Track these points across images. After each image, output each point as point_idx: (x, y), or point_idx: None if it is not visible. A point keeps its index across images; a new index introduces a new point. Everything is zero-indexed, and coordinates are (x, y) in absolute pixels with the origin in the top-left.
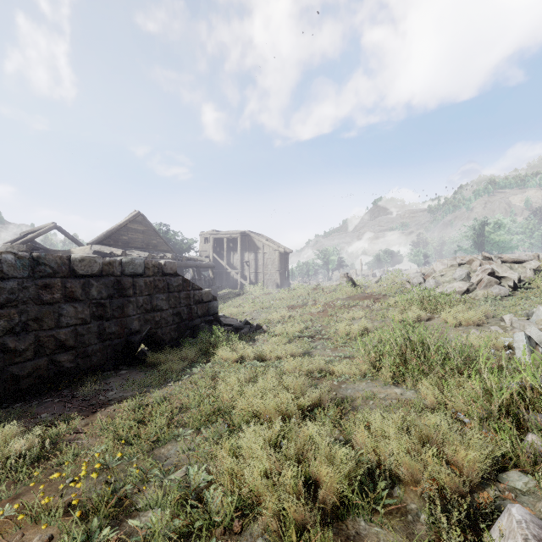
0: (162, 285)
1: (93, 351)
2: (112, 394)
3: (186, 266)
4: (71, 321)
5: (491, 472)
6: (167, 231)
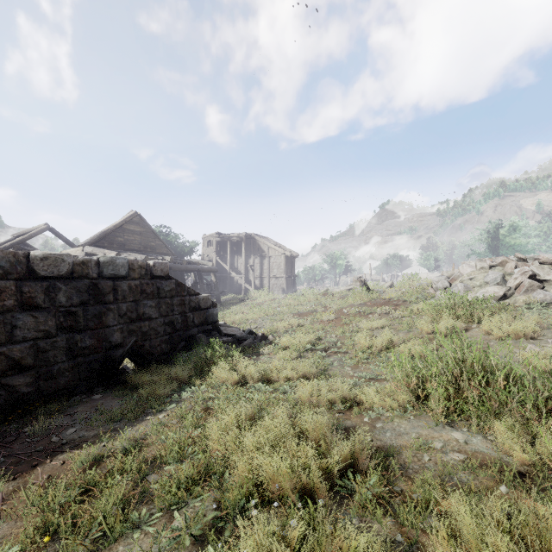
0: (150, 290)
1: (60, 370)
2: (70, 432)
3: (187, 270)
4: (29, 334)
5: None
6: (168, 234)
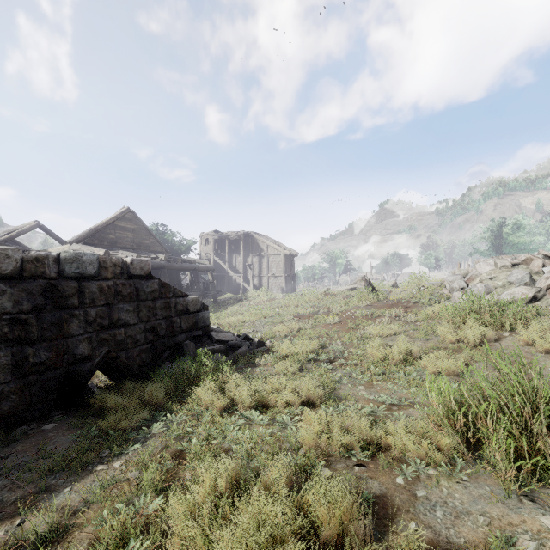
0: (127, 292)
1: (3, 393)
2: None
3: (182, 268)
4: None
5: None
6: (164, 232)
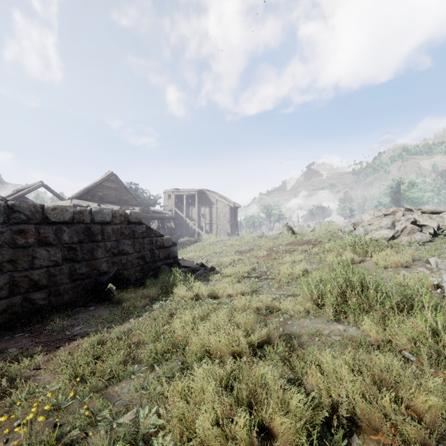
0: (128, 232)
1: (65, 289)
2: (78, 329)
3: (152, 218)
4: (44, 263)
5: None
6: (136, 189)
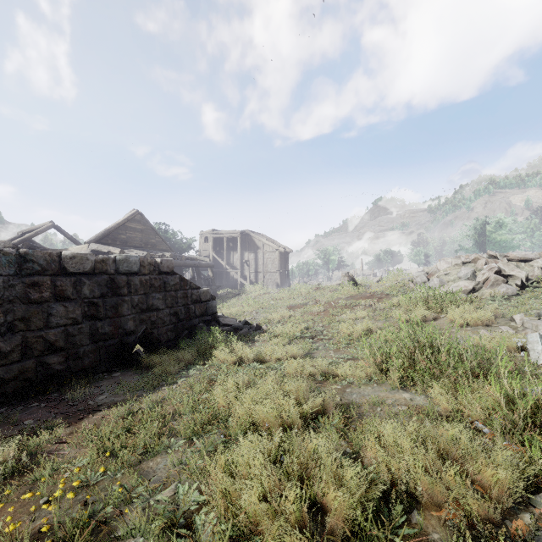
0: (158, 284)
1: (85, 352)
2: (102, 398)
3: (185, 265)
4: (61, 321)
5: (523, 495)
6: (166, 231)
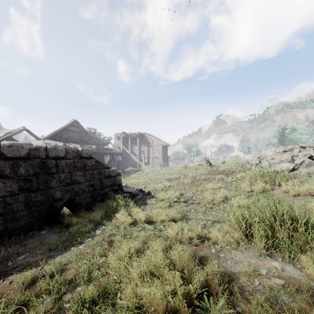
0: (79, 165)
1: (21, 215)
2: (21, 258)
3: (105, 153)
4: (0, 193)
5: None
6: (94, 133)
